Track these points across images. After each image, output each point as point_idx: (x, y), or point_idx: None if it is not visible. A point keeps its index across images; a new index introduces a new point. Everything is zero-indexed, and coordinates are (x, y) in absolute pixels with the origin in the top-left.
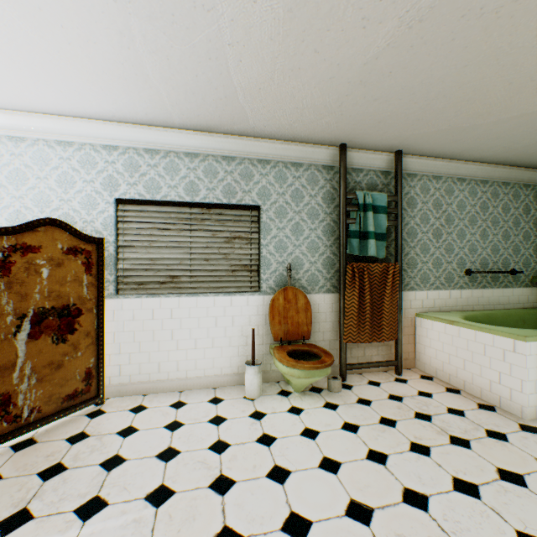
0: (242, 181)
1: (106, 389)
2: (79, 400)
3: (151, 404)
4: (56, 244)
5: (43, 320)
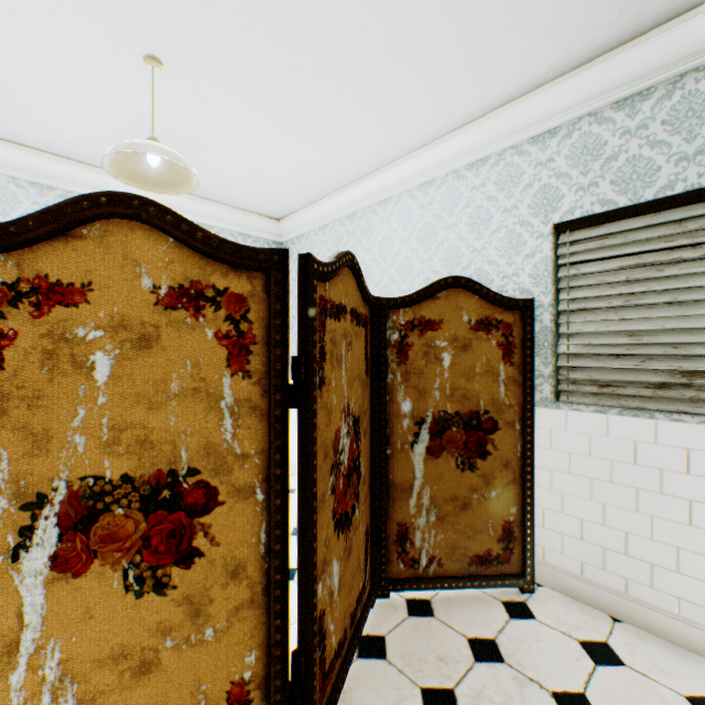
0: None
1: (536, 566)
2: (491, 569)
3: (630, 658)
4: (459, 316)
5: (442, 429)
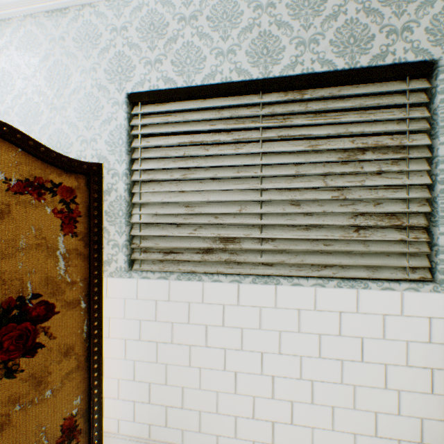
0: (383, 8)
1: (112, 441)
2: None
3: None
4: None
5: None
